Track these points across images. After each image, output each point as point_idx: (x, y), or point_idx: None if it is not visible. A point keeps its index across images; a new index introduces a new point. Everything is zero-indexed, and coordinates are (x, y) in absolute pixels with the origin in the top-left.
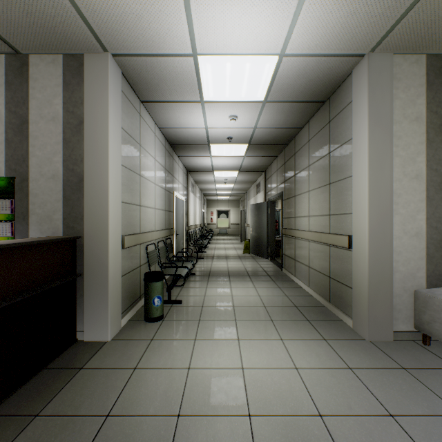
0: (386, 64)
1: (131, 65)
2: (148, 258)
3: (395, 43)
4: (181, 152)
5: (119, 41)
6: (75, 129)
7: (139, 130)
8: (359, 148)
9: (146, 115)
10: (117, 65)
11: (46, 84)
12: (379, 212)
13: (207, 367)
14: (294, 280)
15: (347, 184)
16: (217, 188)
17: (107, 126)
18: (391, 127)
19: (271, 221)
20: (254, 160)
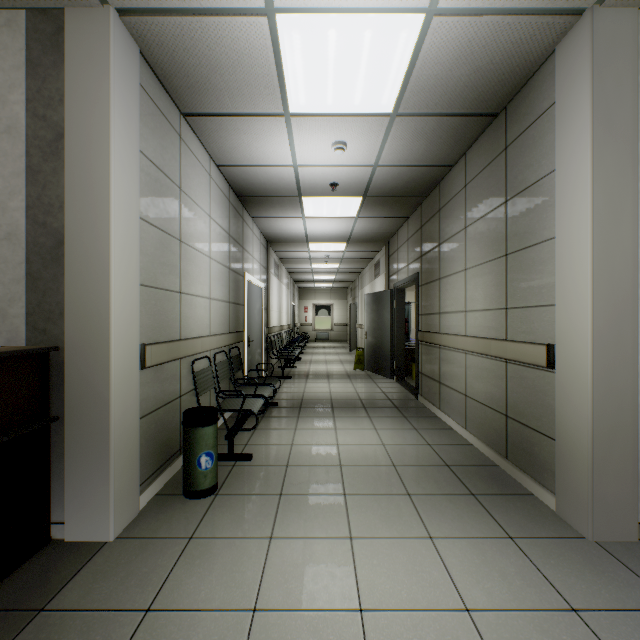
0: (625, 27)
1: (155, 36)
2: (194, 382)
3: None
4: (256, 211)
5: None
6: (49, 149)
7: (179, 162)
8: (571, 185)
9: (192, 140)
10: (130, 34)
11: None
12: (612, 302)
13: (291, 608)
14: (438, 416)
15: (542, 252)
16: (315, 270)
17: (107, 141)
18: (634, 144)
19: (397, 320)
20: (372, 224)
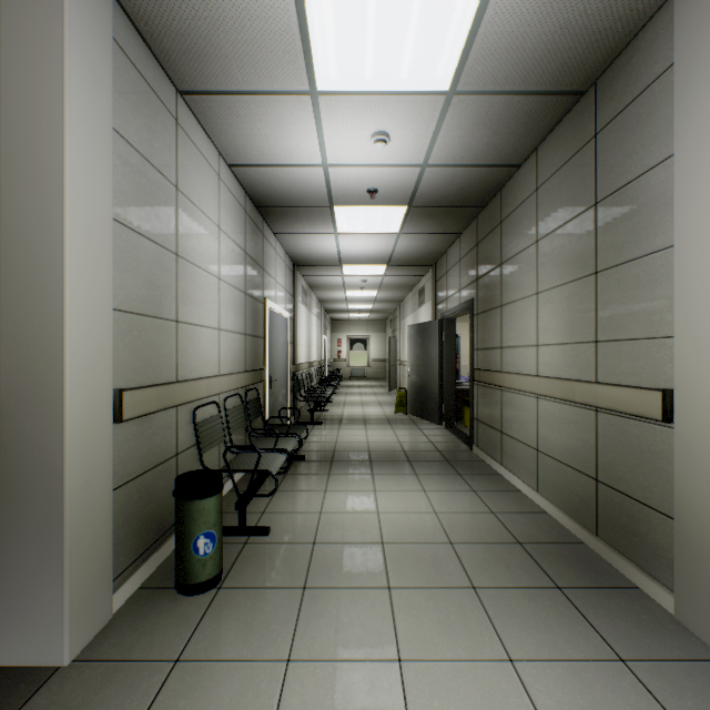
0: None
1: None
2: (196, 436)
3: None
4: (279, 225)
5: None
6: None
7: (175, 154)
8: (701, 171)
9: (193, 129)
10: None
11: None
12: None
13: None
14: (500, 473)
15: (653, 267)
16: (349, 298)
17: (59, 108)
18: None
19: (446, 355)
20: (417, 242)
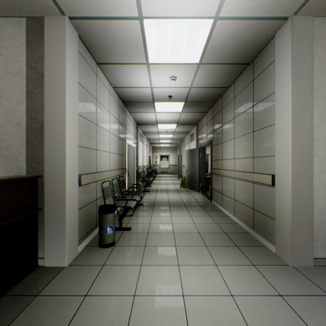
0: (307, 26)
1: (86, 29)
2: (103, 193)
3: (316, 5)
4: (131, 109)
5: (73, 3)
6: (37, 82)
7: (96, 87)
8: (282, 99)
9: (101, 76)
10: (74, 28)
11: (12, 43)
12: (301, 154)
13: (151, 294)
14: (221, 210)
15: (270, 131)
16: (160, 137)
17: (64, 79)
18: (311, 80)
19: (202, 163)
20: (189, 115)
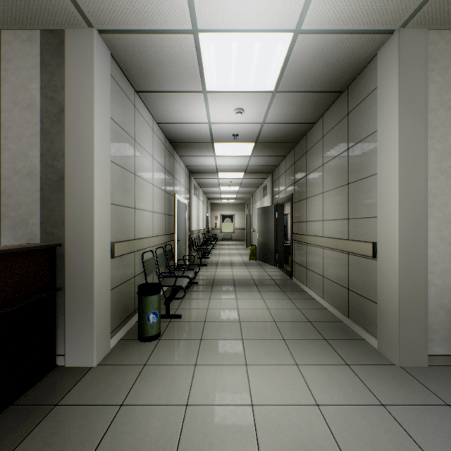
0: (419, 42)
1: (121, 45)
2: (144, 267)
3: (432, 15)
4: (182, 152)
5: (104, 12)
6: (55, 118)
7: (134, 123)
8: (386, 140)
9: (141, 108)
10: (105, 44)
11: (21, 65)
12: (411, 215)
13: (209, 404)
14: (305, 290)
15: (370, 183)
16: (222, 191)
17: (92, 114)
18: (425, 115)
19: (278, 225)
20: (261, 160)
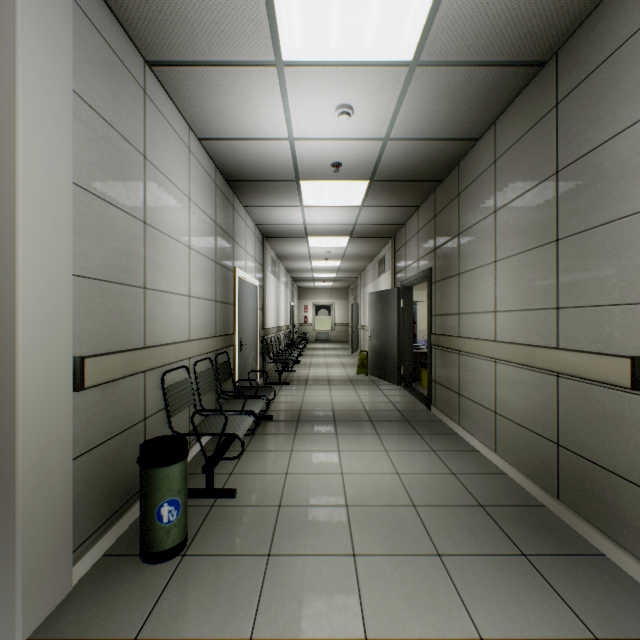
0: None
1: None
2: (165, 400)
3: None
4: (248, 199)
5: None
6: None
7: (143, 124)
8: None
9: (163, 101)
10: None
11: None
12: None
13: None
14: (458, 433)
15: (619, 233)
16: (314, 267)
17: (11, 64)
18: None
19: (405, 320)
20: (377, 215)
